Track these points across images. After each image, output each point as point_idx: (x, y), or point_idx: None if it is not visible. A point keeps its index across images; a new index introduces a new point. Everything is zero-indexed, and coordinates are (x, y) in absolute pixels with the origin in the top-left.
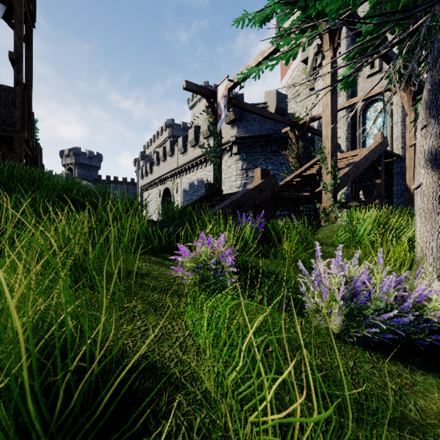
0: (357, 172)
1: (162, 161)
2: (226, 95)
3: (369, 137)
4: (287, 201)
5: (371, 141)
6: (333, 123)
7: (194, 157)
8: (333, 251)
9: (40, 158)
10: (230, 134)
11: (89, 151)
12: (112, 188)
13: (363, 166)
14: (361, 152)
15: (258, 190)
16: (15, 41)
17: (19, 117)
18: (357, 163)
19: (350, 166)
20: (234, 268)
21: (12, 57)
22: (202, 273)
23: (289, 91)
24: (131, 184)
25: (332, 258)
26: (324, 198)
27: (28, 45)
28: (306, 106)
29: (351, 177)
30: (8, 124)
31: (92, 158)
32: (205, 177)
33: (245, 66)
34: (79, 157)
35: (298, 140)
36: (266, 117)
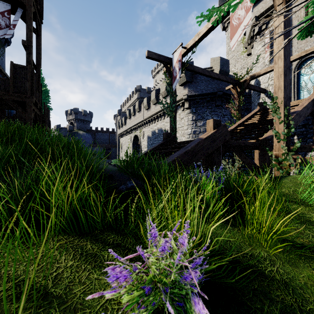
0: (299, 121)
1: (132, 115)
2: (180, 59)
3: (303, 90)
4: (233, 147)
5: (305, 94)
6: (285, 74)
7: (155, 112)
8: (308, 213)
9: (47, 116)
10: (183, 93)
11: (83, 110)
12: (99, 135)
13: (304, 114)
14: (301, 102)
15: (210, 139)
16: (27, 32)
17: (29, 87)
18: (299, 112)
19: (292, 115)
20: (203, 278)
21: (24, 44)
22: (151, 300)
23: (230, 58)
24: (112, 132)
25: (312, 224)
26: (276, 146)
27: (38, 36)
28: (244, 69)
29: (294, 125)
30: (22, 92)
31: (86, 115)
32: (164, 127)
33: (197, 33)
34: (77, 114)
35: (239, 95)
36: (213, 78)
